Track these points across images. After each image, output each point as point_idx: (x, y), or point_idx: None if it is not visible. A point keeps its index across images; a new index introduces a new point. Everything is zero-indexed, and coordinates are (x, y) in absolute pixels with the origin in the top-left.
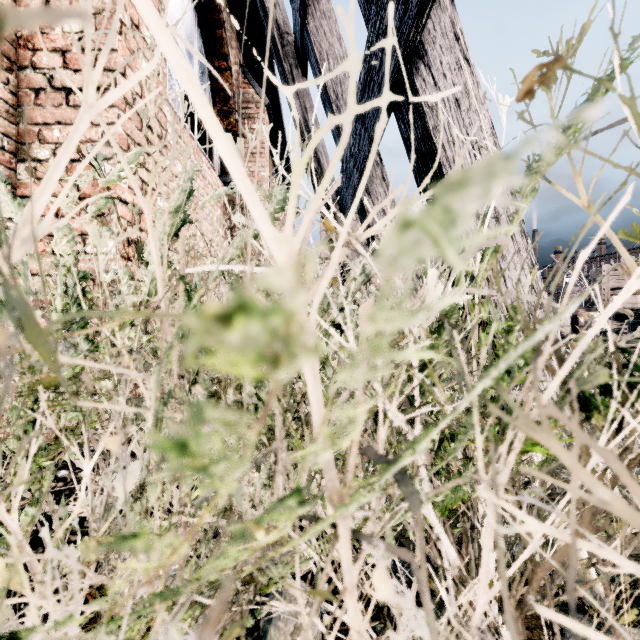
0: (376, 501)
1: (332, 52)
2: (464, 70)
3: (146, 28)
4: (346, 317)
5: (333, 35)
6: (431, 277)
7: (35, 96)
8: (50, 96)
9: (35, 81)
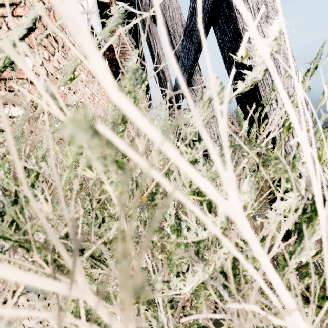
0: None
1: (171, 5)
2: None
3: None
4: (197, 152)
5: None
6: None
7: None
8: None
9: None
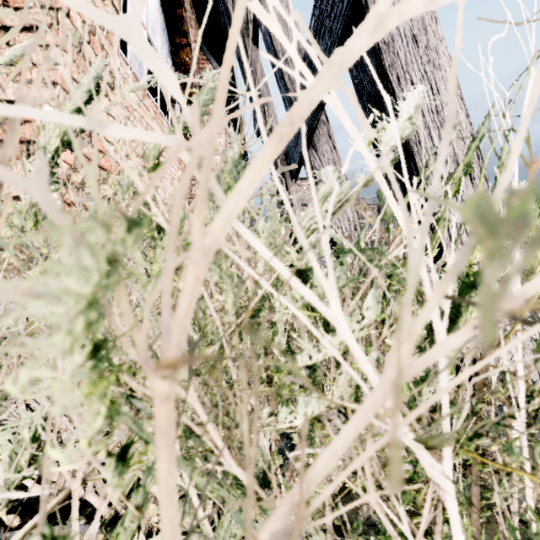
0: None
1: (281, 18)
2: None
3: None
4: None
5: (282, 2)
6: None
7: None
8: None
9: None
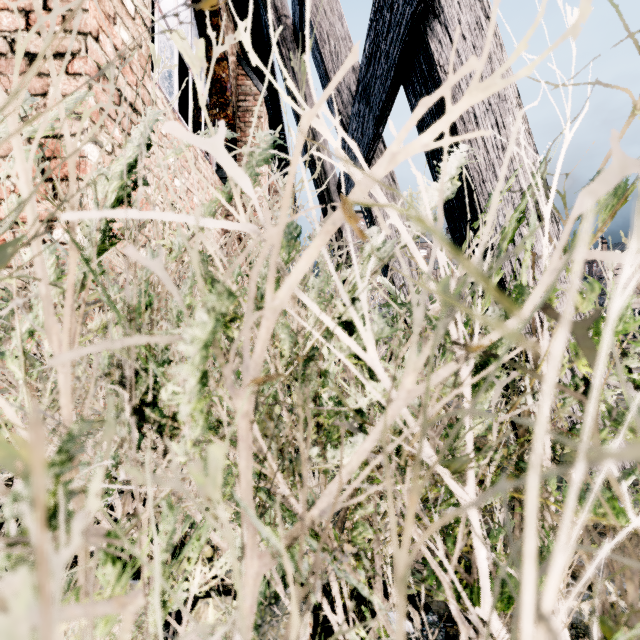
0: None
1: (333, 32)
2: (486, 31)
3: None
4: (357, 311)
5: (334, 14)
6: None
7: None
8: (11, 63)
9: None
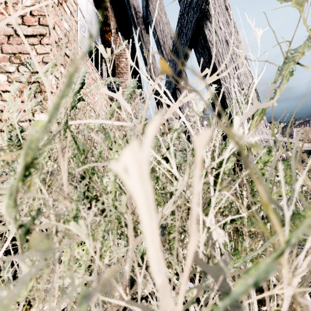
0: (203, 308)
1: (161, 20)
2: (230, 25)
3: (66, 5)
4: (170, 153)
5: (162, 12)
6: (235, 122)
7: (7, 39)
8: (15, 39)
9: (7, 31)
